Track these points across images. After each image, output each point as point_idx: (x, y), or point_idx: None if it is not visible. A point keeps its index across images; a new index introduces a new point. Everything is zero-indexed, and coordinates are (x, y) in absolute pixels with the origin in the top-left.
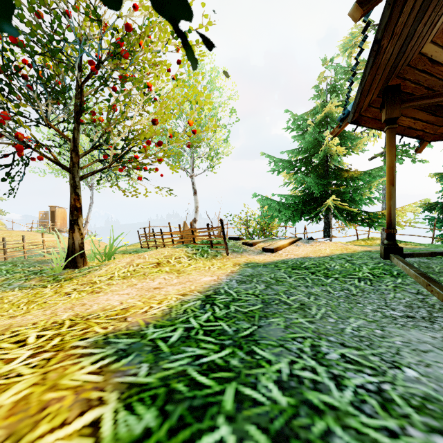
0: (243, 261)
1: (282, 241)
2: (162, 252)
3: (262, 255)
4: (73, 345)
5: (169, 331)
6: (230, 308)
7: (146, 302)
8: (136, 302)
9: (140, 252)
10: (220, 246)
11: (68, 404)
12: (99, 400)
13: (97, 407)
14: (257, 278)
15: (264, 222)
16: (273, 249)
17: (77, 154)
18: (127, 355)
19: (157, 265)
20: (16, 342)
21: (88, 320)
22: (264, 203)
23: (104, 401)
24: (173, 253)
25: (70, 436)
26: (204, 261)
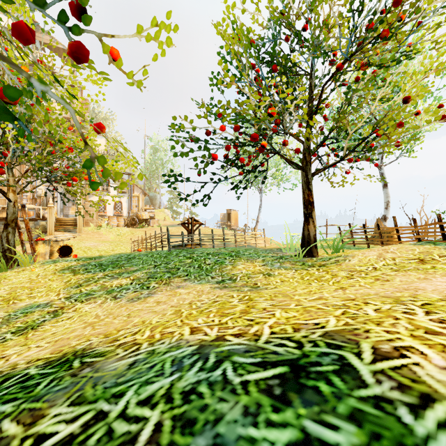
0: None
1: None
2: (410, 248)
3: None
4: None
5: None
6: None
7: None
8: None
9: (353, 249)
10: None
11: None
12: None
13: None
14: None
15: None
16: None
17: (309, 153)
18: None
19: (421, 261)
20: None
21: None
22: None
23: None
24: (428, 250)
25: None
26: None
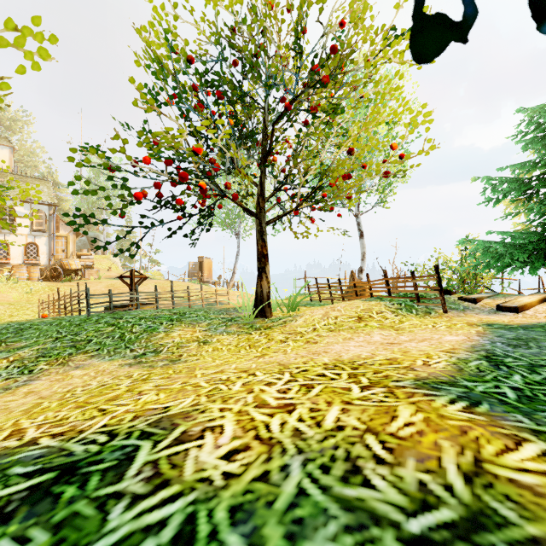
0: (476, 321)
1: (525, 298)
2: (356, 305)
3: (500, 316)
4: (394, 384)
5: (493, 387)
6: (541, 373)
7: (407, 356)
8: (393, 355)
9: (316, 306)
10: (427, 300)
11: (487, 433)
12: (517, 436)
13: (526, 442)
14: (534, 343)
15: (465, 272)
16: (517, 308)
17: (263, 199)
18: (477, 402)
19: (359, 319)
20: (319, 375)
21: (365, 366)
22: (468, 244)
23: (526, 439)
24: (370, 307)
25: (534, 460)
26: (416, 318)
